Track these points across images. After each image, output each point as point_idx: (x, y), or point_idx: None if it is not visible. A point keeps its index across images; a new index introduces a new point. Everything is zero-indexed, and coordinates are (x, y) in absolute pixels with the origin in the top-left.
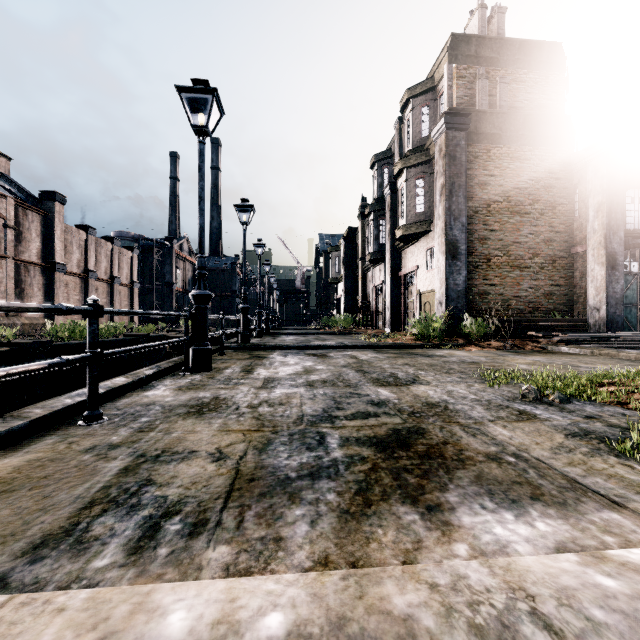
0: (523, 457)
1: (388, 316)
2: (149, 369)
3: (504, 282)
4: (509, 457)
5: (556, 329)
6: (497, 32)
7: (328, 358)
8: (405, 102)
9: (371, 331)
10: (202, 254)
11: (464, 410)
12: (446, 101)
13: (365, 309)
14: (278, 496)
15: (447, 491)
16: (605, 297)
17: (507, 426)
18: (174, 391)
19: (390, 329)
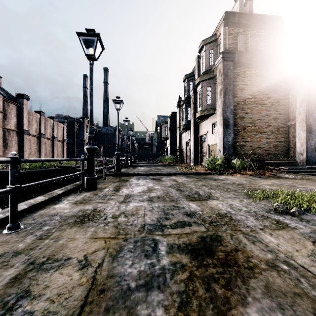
0: (292, 265)
1: (192, 157)
2: (60, 190)
3: (252, 140)
4: (283, 265)
5: (280, 164)
6: (249, 10)
7: (161, 181)
8: (201, 47)
9: (183, 164)
10: (91, 125)
11: (242, 220)
12: (222, 46)
13: (180, 153)
14: (119, 312)
15: (248, 305)
16: (306, 148)
17: (272, 234)
18: (71, 204)
19: (193, 163)
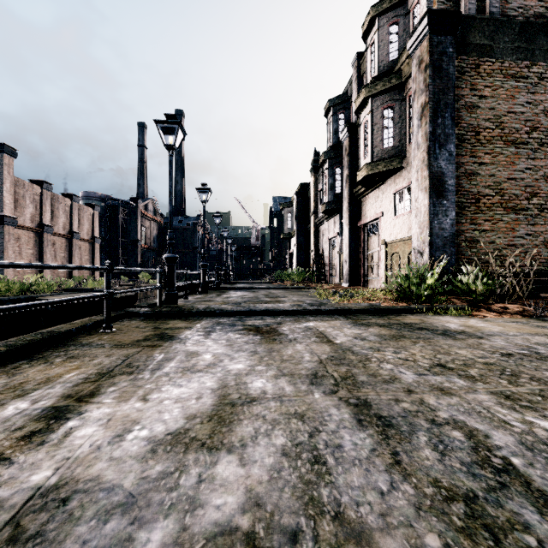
0: None
1: (346, 270)
2: None
3: (496, 227)
4: None
5: None
6: None
7: (279, 341)
8: (369, 23)
9: (327, 286)
10: None
11: None
12: (424, 6)
13: (318, 263)
14: None
15: None
16: None
17: None
18: None
19: (348, 284)
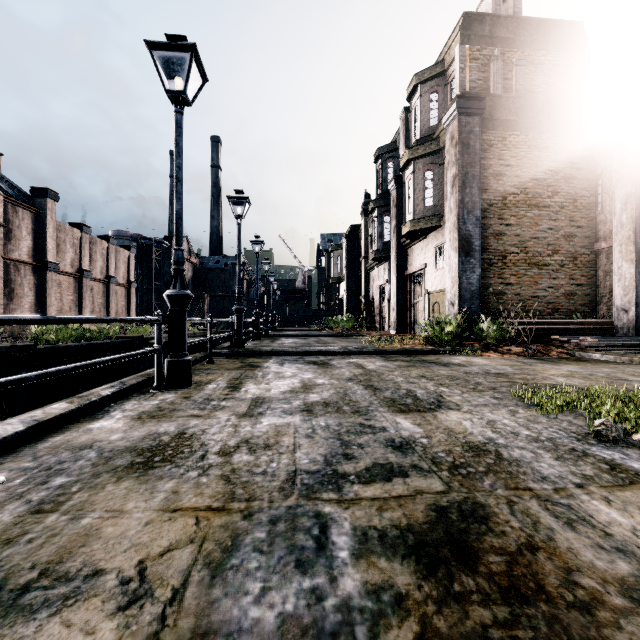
0: None
1: (393, 317)
2: (108, 387)
3: (521, 281)
4: None
5: (581, 332)
6: (513, 11)
7: (330, 367)
8: (412, 89)
9: (375, 333)
10: (179, 246)
11: (527, 461)
12: (458, 85)
13: (368, 310)
14: None
15: None
16: (635, 297)
17: (611, 499)
18: (130, 421)
19: (395, 331)
